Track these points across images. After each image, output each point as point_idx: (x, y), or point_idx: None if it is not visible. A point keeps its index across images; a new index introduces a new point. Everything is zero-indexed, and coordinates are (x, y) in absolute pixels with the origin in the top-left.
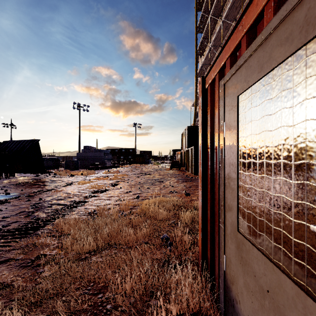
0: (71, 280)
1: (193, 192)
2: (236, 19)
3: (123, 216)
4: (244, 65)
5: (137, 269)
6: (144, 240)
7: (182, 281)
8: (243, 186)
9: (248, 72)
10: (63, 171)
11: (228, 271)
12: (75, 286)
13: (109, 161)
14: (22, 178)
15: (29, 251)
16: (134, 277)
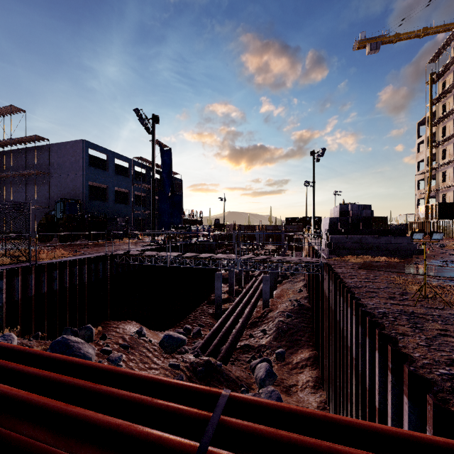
0: None
1: None
2: None
3: None
4: None
5: None
6: None
7: None
8: None
9: None
10: None
11: None
12: None
13: None
14: None
15: None
16: None
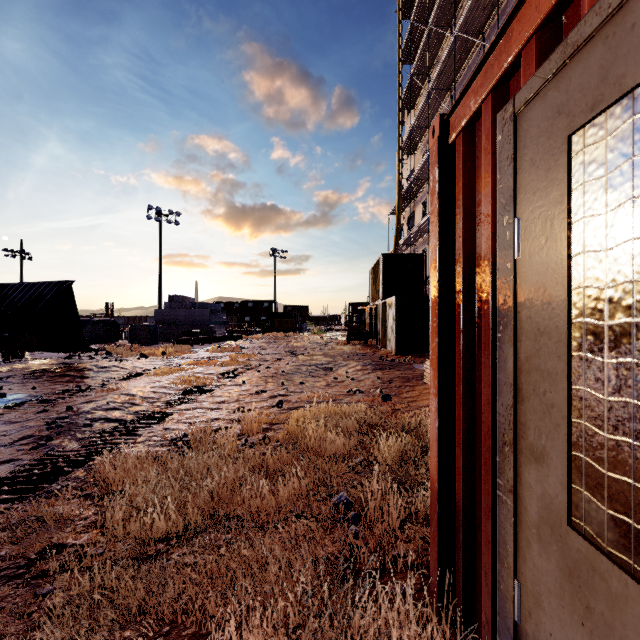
0: (116, 618)
1: (397, 392)
2: (483, 32)
3: (248, 446)
4: (601, 36)
5: (278, 587)
6: (294, 507)
7: (393, 631)
8: (593, 399)
9: (620, 50)
10: (126, 347)
11: (529, 628)
12: (124, 635)
13: (221, 326)
14: (38, 362)
15: (26, 535)
16: (270, 615)
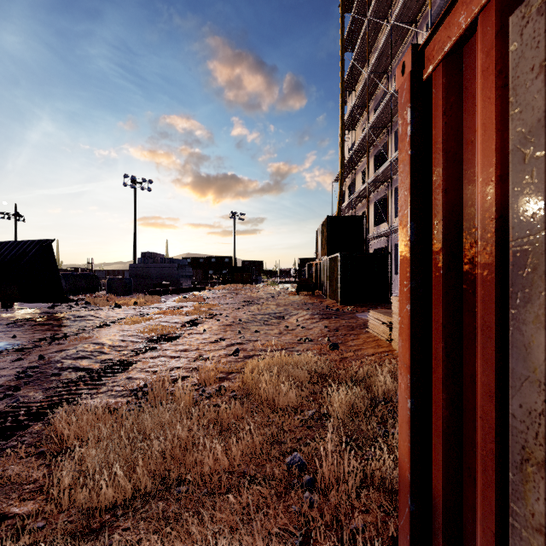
0: None
1: (343, 340)
2: (416, 22)
3: (205, 397)
4: None
5: None
6: (247, 468)
7: None
8: None
9: None
10: (103, 298)
11: None
12: None
13: (187, 279)
14: (23, 311)
15: None
16: None
